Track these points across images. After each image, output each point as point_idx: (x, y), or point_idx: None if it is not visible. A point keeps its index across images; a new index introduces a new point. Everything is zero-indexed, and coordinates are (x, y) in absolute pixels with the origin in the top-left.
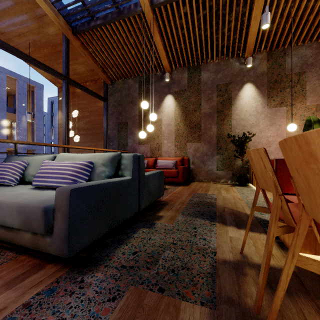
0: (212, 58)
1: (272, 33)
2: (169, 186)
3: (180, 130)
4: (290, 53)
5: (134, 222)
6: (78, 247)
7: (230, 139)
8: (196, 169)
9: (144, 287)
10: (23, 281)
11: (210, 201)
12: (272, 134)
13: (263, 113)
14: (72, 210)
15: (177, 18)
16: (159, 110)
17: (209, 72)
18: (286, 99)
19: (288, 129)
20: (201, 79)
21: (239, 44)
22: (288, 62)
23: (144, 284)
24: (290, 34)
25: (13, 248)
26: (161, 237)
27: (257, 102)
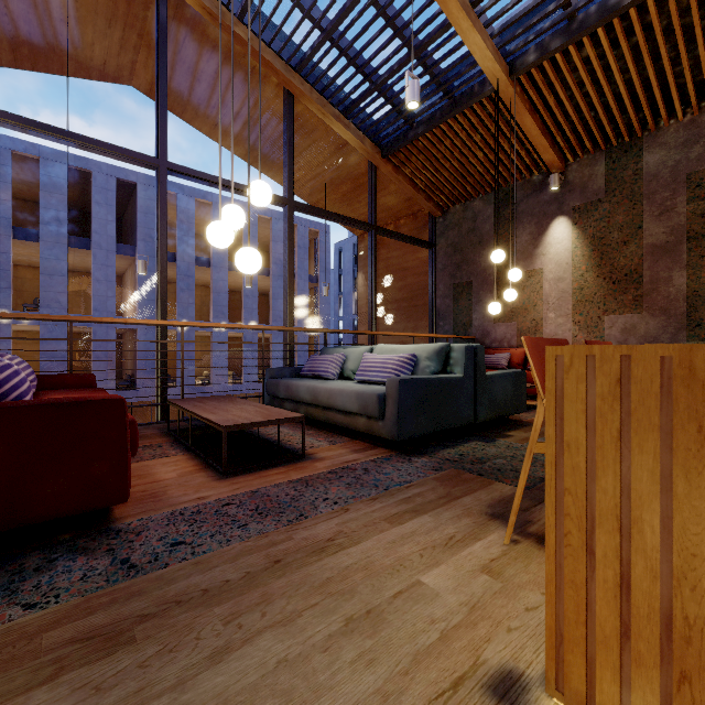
0: (673, 115)
1: None
2: None
3: (587, 289)
4: None
5: (467, 436)
6: (405, 434)
7: None
8: None
9: (464, 471)
10: (365, 452)
11: None
12: None
13: None
14: (400, 398)
15: (567, 76)
16: (537, 252)
17: (665, 149)
18: None
19: None
20: (642, 170)
21: None
22: None
23: (465, 470)
24: None
25: (346, 435)
26: (499, 450)
27: None
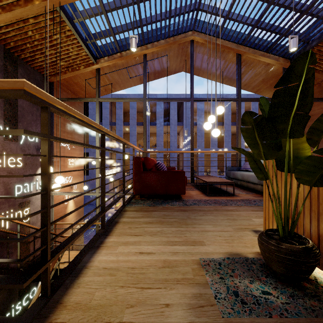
0: None
1: None
2: None
3: None
4: None
5: None
6: None
7: None
8: None
9: None
10: (258, 197)
11: None
12: None
13: None
14: None
15: None
16: None
17: None
18: None
19: None
20: None
21: None
22: None
23: None
24: None
25: (255, 192)
26: None
27: None
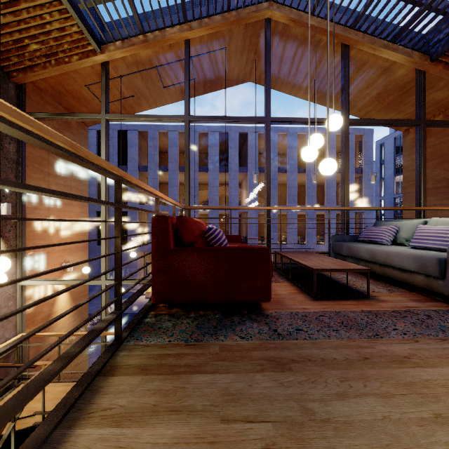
0: None
1: None
2: None
3: None
4: None
5: None
6: None
7: None
8: None
9: None
10: (424, 302)
11: None
12: None
13: None
14: None
15: None
16: None
17: None
18: None
19: None
20: None
21: None
22: None
23: None
24: None
25: (402, 287)
26: None
27: None
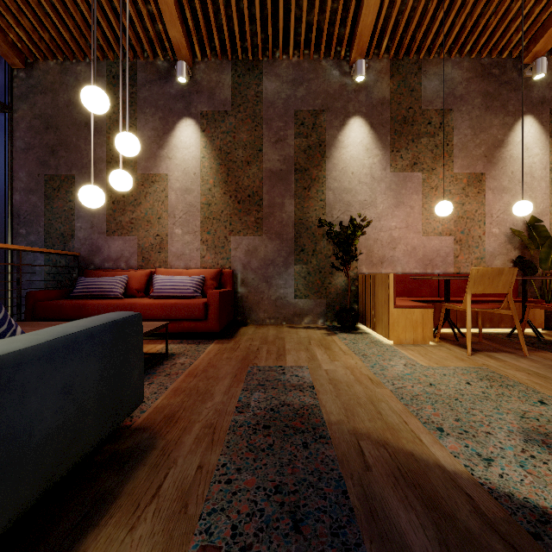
0: (285, 51)
1: (405, 15)
2: (182, 344)
3: (215, 206)
4: (428, 69)
5: None
6: None
7: (322, 231)
8: (250, 297)
9: None
10: None
11: (301, 402)
12: (398, 224)
13: (384, 181)
14: None
15: None
16: (163, 154)
17: (280, 81)
18: (421, 157)
19: (439, 211)
20: (263, 94)
21: (341, 29)
22: (425, 87)
23: None
24: (433, 27)
25: None
26: None
27: (373, 157)
